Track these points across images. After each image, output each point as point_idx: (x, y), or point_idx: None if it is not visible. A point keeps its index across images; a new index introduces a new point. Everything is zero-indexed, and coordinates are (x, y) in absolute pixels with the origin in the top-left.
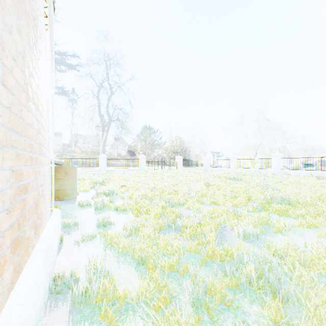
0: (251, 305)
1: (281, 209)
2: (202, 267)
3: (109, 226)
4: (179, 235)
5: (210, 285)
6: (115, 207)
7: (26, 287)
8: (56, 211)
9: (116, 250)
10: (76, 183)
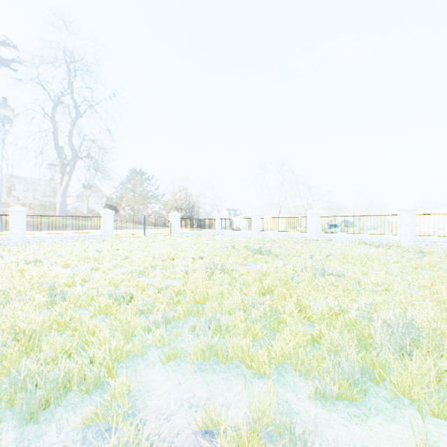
0: None
1: (420, 373)
2: None
3: None
4: None
5: None
6: None
7: None
8: None
9: None
10: None
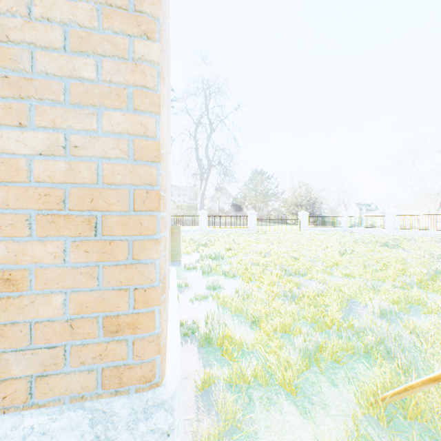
0: (366, 369)
1: None
2: (319, 334)
3: (218, 290)
4: (296, 305)
5: (322, 345)
6: (223, 272)
7: (176, 312)
8: (172, 268)
9: (228, 310)
10: (179, 244)
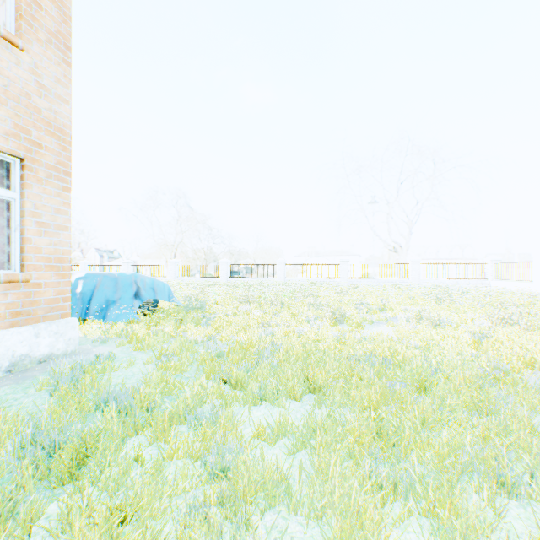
0: None
1: None
2: None
3: None
4: None
5: None
6: None
7: None
8: None
9: None
10: None
